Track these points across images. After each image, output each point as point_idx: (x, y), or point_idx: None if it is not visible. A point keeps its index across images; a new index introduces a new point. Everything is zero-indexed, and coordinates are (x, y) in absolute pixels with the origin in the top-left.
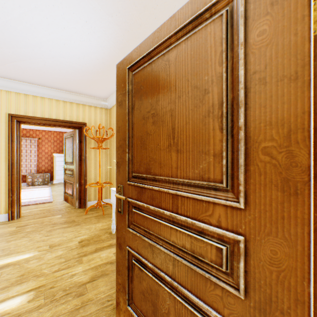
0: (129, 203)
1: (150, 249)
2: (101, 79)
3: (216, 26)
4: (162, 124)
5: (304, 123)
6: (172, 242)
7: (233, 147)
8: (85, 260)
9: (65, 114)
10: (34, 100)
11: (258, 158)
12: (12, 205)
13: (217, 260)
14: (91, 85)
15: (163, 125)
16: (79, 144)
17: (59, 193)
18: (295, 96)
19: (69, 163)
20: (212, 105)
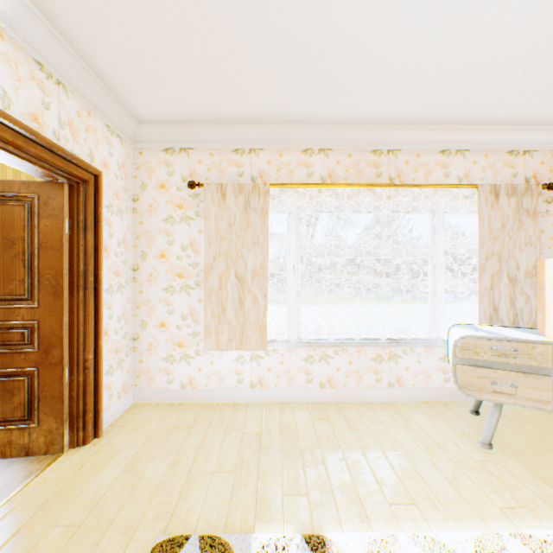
0: None
1: None
2: None
3: (22, 209)
4: None
5: (63, 269)
6: None
7: (33, 277)
8: None
9: None
10: None
11: (45, 282)
12: None
13: (23, 339)
14: None
15: None
16: None
17: None
18: (60, 258)
19: None
20: (20, 252)
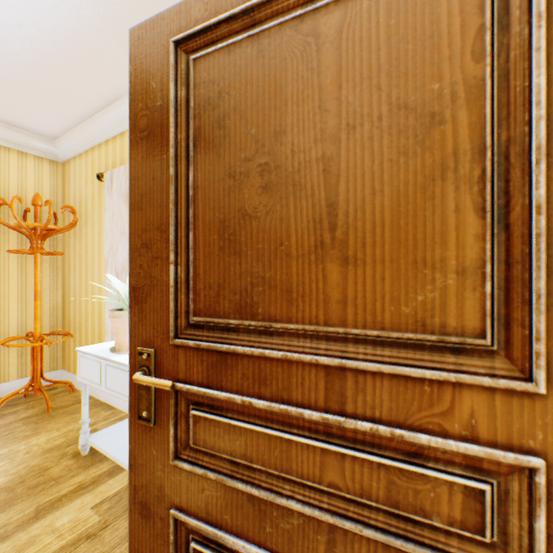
0: (176, 394)
1: (252, 510)
2: (44, 86)
3: None
4: (294, 192)
5: None
6: (329, 488)
7: (507, 253)
8: (5, 552)
9: None
10: None
11: None
12: None
13: (469, 520)
14: (13, 95)
15: (299, 195)
16: None
17: None
18: None
19: None
20: (454, 152)
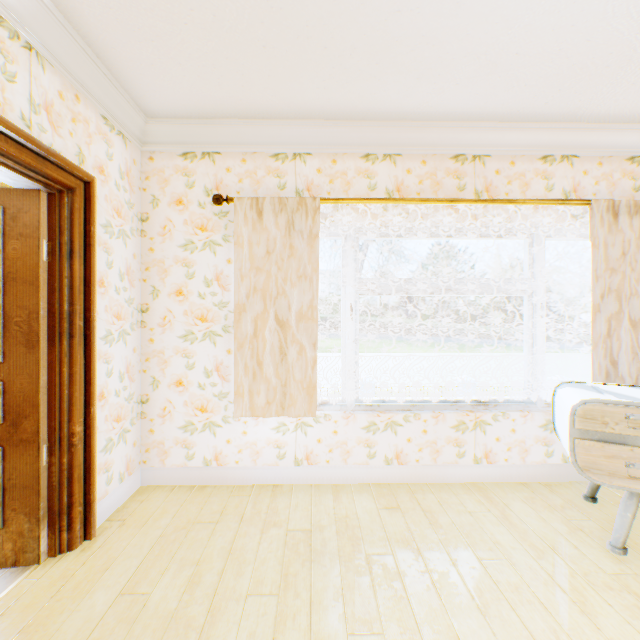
0: None
1: None
2: None
3: None
4: None
5: (39, 309)
6: None
7: None
8: None
9: None
10: None
11: (14, 328)
12: None
13: None
14: None
15: None
16: None
17: None
18: (34, 294)
19: None
20: None
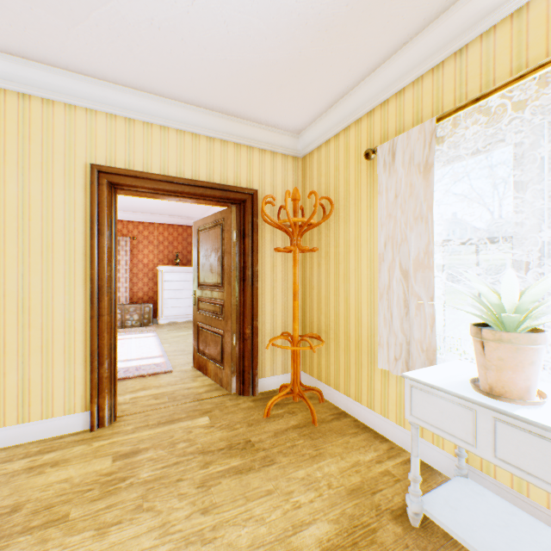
0: None
1: None
2: (323, 57)
3: None
4: None
5: None
6: None
7: None
8: None
9: (210, 169)
10: (146, 134)
11: None
12: (99, 391)
13: None
14: (286, 83)
15: None
16: (238, 242)
17: (176, 348)
18: None
19: (210, 287)
20: None
